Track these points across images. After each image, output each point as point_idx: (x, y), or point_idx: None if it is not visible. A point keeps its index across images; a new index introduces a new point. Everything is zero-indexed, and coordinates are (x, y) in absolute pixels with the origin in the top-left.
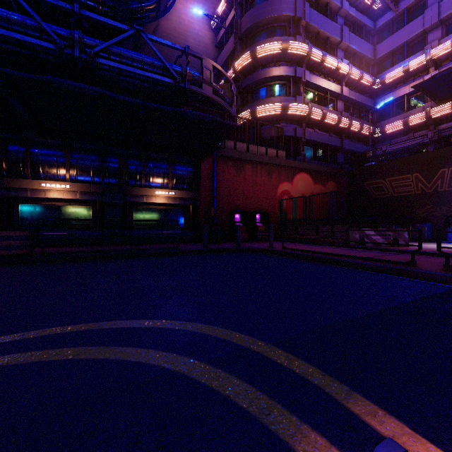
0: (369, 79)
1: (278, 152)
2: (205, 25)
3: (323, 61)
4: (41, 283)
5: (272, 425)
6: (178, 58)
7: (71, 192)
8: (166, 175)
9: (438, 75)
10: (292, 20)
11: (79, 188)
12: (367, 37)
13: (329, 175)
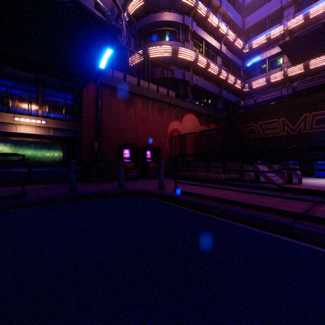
0: (241, 43)
1: (169, 91)
2: None
3: (207, 16)
4: None
5: None
6: None
7: None
8: (34, 99)
9: (301, 34)
10: None
11: None
12: (238, 11)
13: (212, 118)
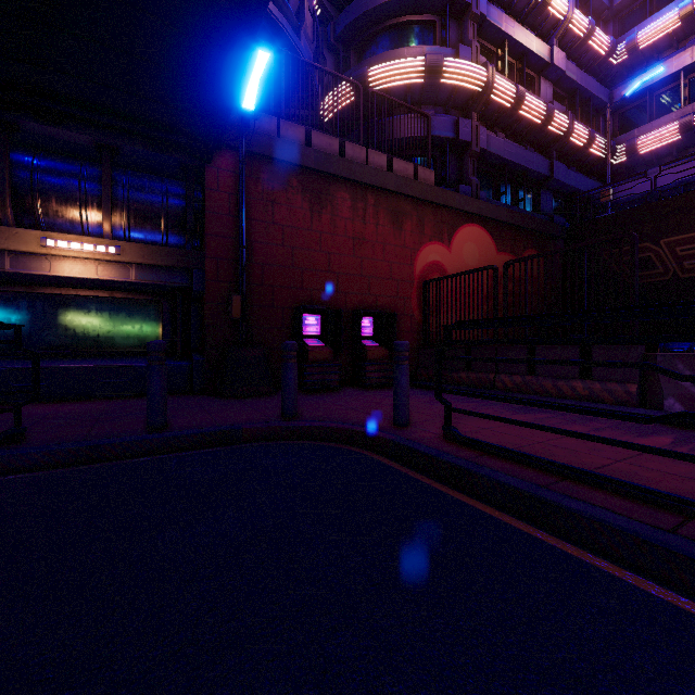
0: (605, 40)
1: (418, 169)
2: None
3: None
4: None
5: None
6: None
7: None
8: (92, 197)
9: None
10: None
11: None
12: None
13: (528, 235)
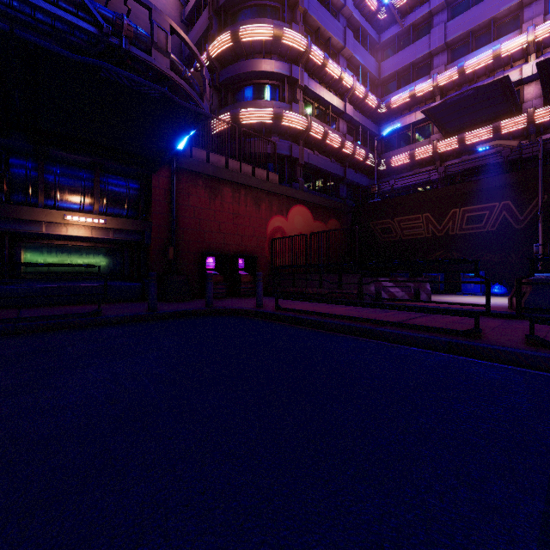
0: (374, 100)
1: (269, 174)
2: None
3: (324, 64)
4: None
5: None
6: None
7: None
8: (88, 190)
9: (449, 100)
10: (287, 1)
11: None
12: (371, 51)
13: (331, 211)
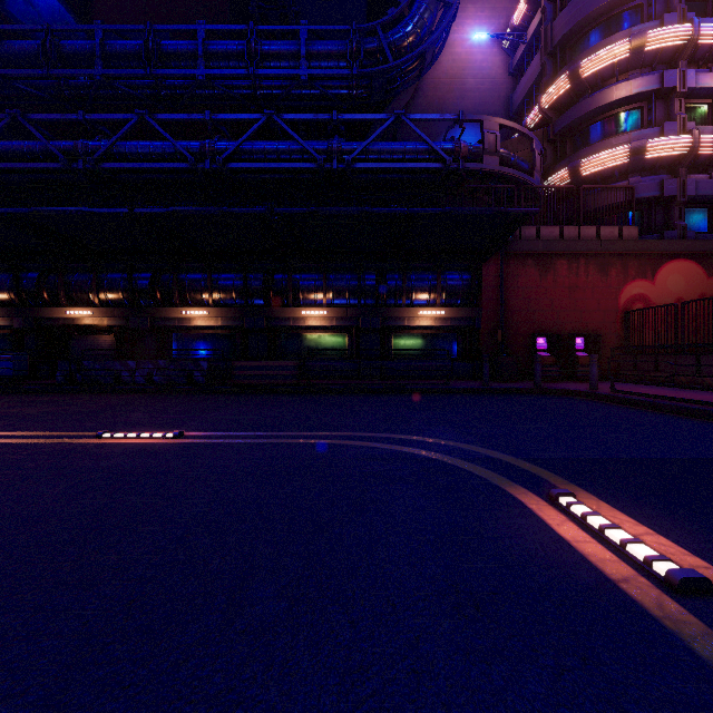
0: None
1: (622, 230)
2: (493, 48)
3: None
4: (320, 408)
5: (495, 482)
6: (448, 130)
7: (328, 318)
8: (432, 289)
9: None
10: None
11: (335, 314)
12: None
13: None
